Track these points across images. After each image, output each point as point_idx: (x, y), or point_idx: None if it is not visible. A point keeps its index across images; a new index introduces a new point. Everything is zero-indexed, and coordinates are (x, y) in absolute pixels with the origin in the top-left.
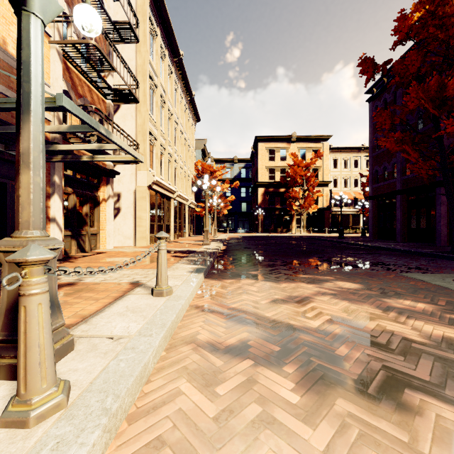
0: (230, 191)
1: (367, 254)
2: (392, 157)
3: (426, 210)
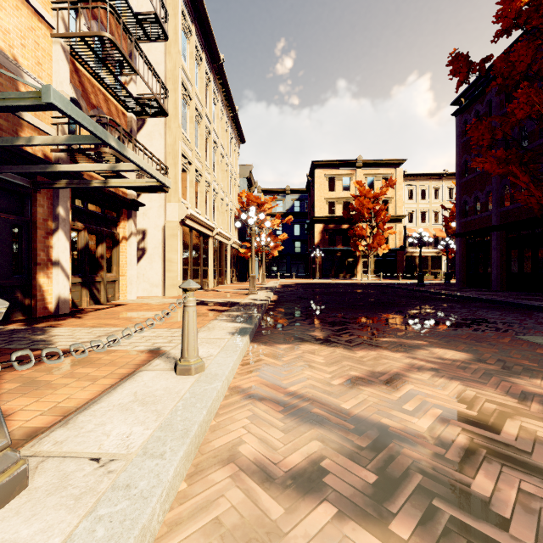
0: (281, 229)
1: (460, 307)
2: (486, 184)
3: (532, 250)
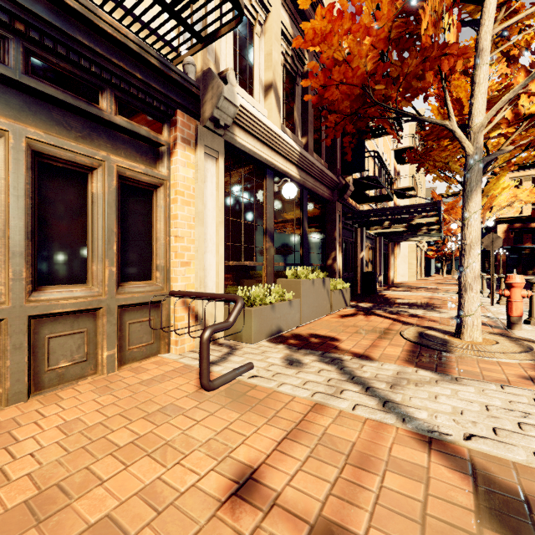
0: None
1: None
2: None
3: None
